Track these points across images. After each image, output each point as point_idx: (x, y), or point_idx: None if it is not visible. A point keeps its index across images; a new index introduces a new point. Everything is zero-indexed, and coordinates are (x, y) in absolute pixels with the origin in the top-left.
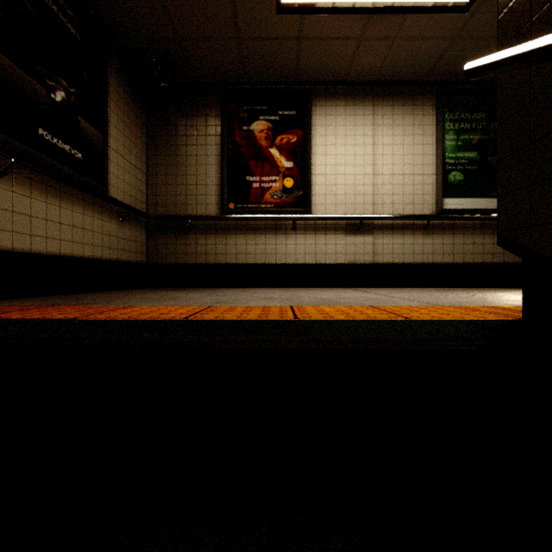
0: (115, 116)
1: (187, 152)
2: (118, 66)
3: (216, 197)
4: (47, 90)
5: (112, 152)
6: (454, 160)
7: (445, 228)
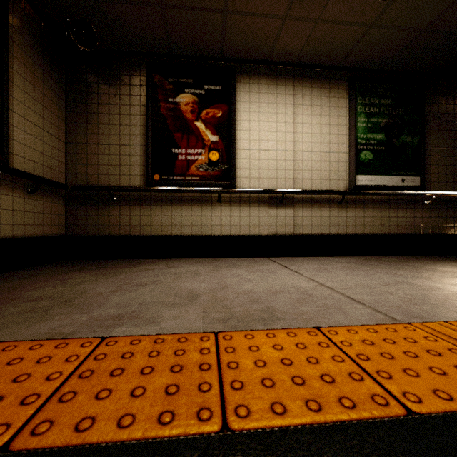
0: (20, 77)
1: (110, 121)
2: (25, 22)
3: (141, 167)
4: None
5: (16, 116)
6: (365, 141)
7: (357, 202)
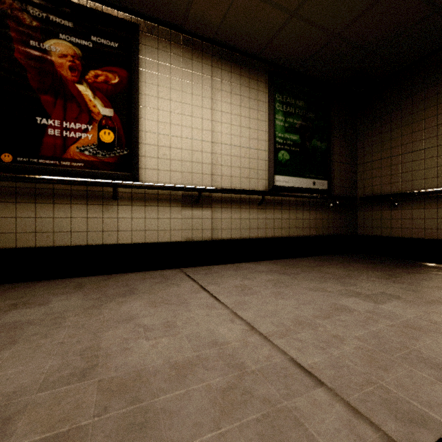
0: None
1: None
2: None
3: None
4: None
5: None
6: (283, 140)
7: (275, 203)
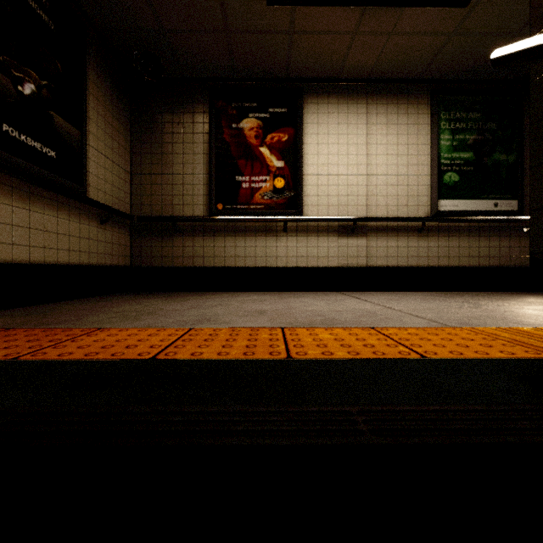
0: (94, 112)
1: (173, 150)
2: (98, 59)
3: (204, 197)
4: (14, 81)
5: (91, 150)
6: (450, 161)
7: (440, 230)
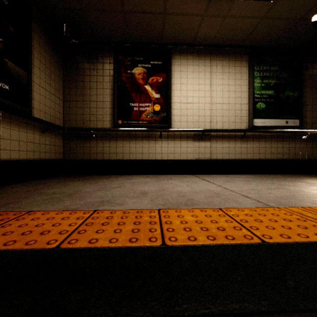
0: (37, 61)
1: (90, 86)
2: (40, 26)
3: (110, 116)
4: None
5: (35, 85)
6: (260, 95)
7: (254, 137)
